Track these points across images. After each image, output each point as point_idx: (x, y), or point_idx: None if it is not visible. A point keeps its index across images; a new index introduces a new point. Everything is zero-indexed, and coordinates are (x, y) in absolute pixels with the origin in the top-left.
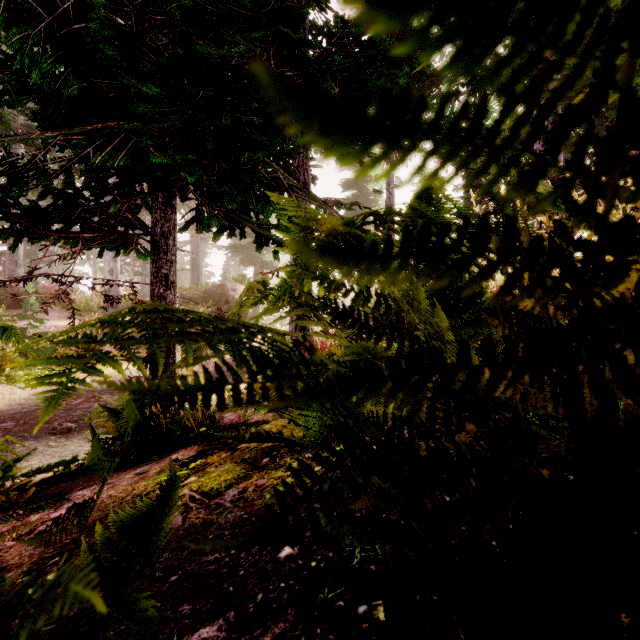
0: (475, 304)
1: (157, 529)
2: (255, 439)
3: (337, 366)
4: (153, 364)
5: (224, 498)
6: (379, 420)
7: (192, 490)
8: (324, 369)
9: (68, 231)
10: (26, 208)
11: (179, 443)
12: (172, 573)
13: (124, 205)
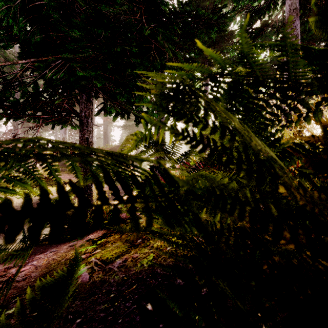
0: (274, 146)
1: (64, 293)
2: (132, 230)
3: (191, 187)
4: None
5: (114, 265)
6: (217, 229)
7: (96, 258)
8: (176, 190)
9: (35, 114)
10: (12, 102)
11: None
12: (78, 316)
13: (65, 101)
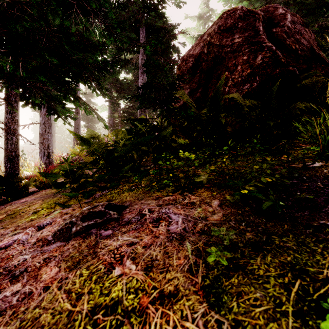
0: None
1: None
2: None
3: None
4: (11, 159)
5: None
6: None
7: None
8: None
9: None
10: None
11: (27, 194)
12: None
13: None
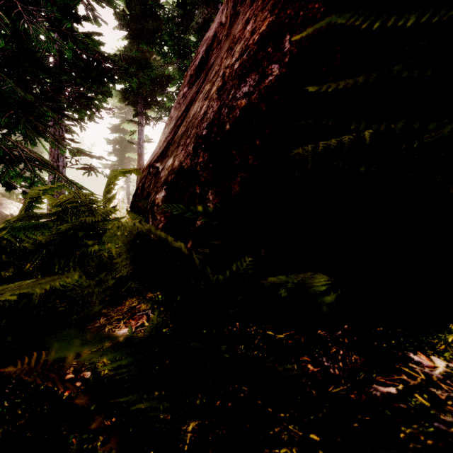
0: None
1: None
2: None
3: None
4: None
5: None
6: None
7: None
8: None
9: None
10: None
11: None
12: None
13: None
